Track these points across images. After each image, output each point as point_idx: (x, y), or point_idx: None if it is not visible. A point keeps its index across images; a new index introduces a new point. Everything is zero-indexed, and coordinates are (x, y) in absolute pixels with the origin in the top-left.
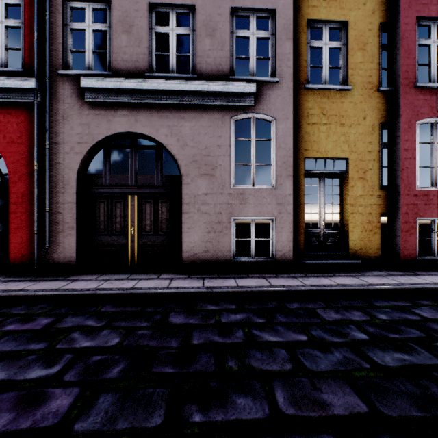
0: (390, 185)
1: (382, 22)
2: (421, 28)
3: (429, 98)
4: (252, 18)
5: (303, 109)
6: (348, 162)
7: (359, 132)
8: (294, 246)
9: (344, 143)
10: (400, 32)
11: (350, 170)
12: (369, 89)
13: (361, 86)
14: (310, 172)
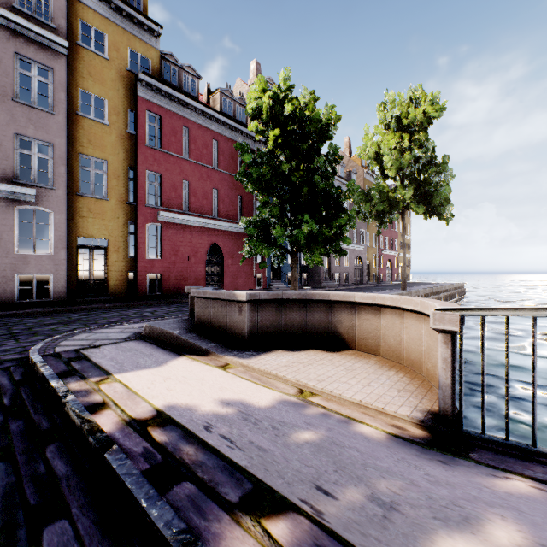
0: (135, 255)
1: (129, 166)
2: (152, 174)
3: (154, 213)
4: (34, 144)
5: (76, 207)
6: (108, 241)
7: (115, 225)
8: (69, 291)
9: (105, 230)
10: (138, 176)
11: (109, 246)
12: (121, 202)
13: (117, 199)
14: (82, 246)
